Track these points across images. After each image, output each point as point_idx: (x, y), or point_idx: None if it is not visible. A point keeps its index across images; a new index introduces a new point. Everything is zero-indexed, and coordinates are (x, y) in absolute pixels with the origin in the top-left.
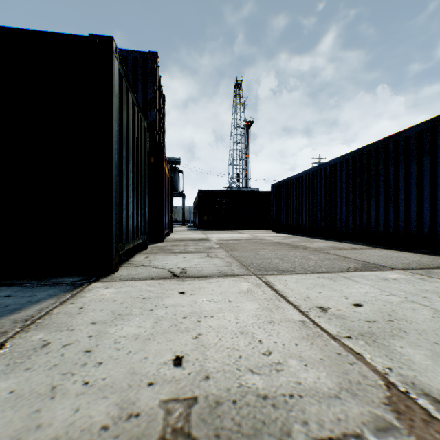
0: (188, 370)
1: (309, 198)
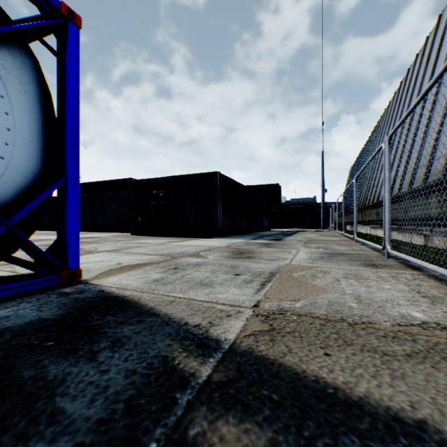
0: None
1: None
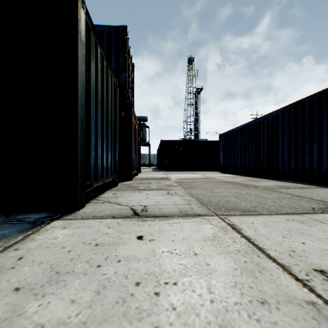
0: None
1: (252, 144)
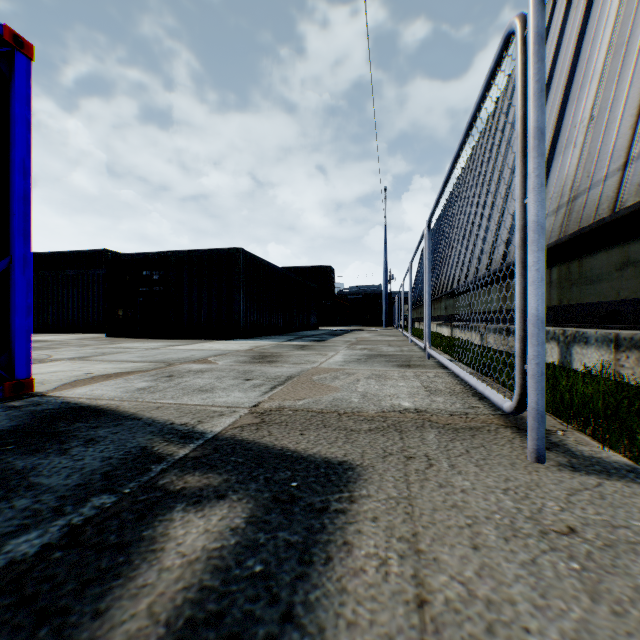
0: None
1: None
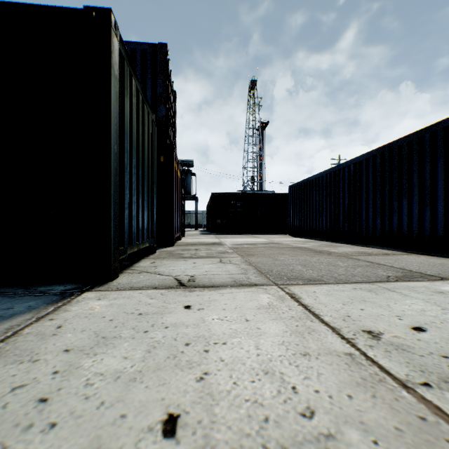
0: (183, 447)
1: (330, 199)
